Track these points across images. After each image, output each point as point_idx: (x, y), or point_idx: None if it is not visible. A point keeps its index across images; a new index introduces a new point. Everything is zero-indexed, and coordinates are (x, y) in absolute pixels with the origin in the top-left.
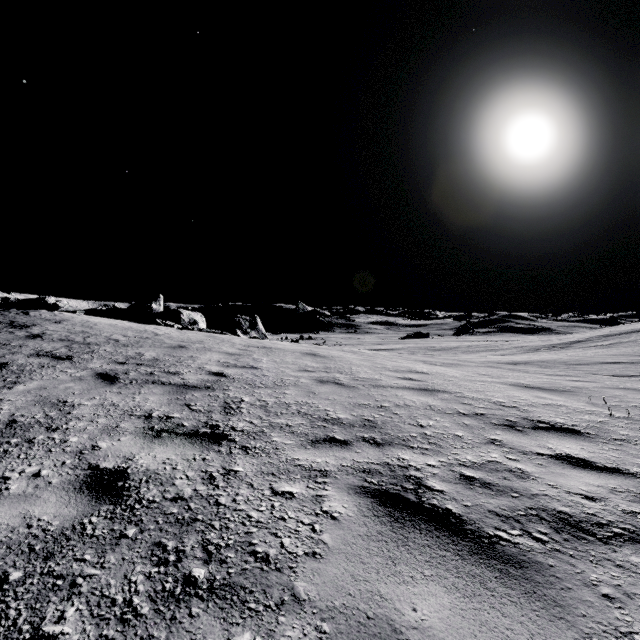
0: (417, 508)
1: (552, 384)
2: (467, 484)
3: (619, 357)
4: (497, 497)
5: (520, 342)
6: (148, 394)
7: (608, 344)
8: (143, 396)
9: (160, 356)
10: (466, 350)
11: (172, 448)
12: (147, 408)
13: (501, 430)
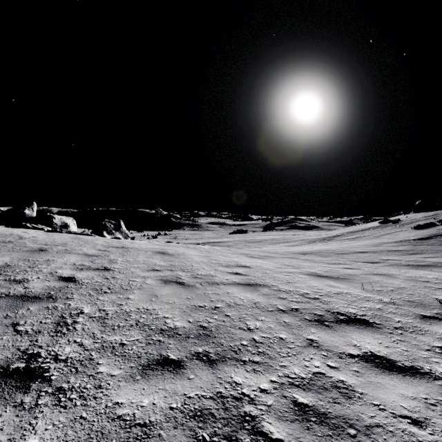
0: None
1: (334, 272)
2: (303, 420)
3: (363, 247)
4: (337, 441)
5: (303, 236)
6: None
7: (354, 238)
8: None
9: (13, 261)
10: (271, 242)
11: None
12: None
13: (314, 327)
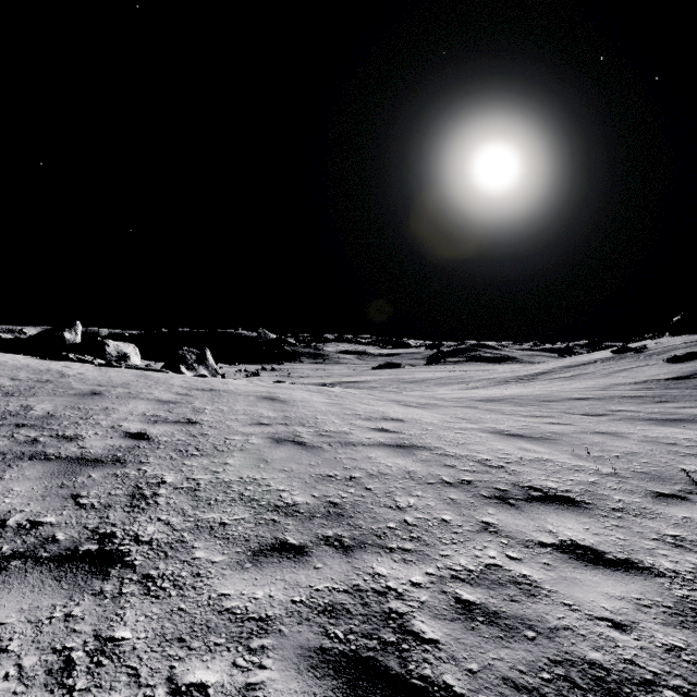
0: (403, 692)
1: (532, 430)
2: (467, 619)
3: (584, 391)
4: (509, 643)
5: (490, 373)
6: (14, 480)
7: (570, 376)
8: (4, 485)
9: (58, 410)
10: (439, 382)
11: (17, 595)
12: (2, 509)
13: (493, 506)
